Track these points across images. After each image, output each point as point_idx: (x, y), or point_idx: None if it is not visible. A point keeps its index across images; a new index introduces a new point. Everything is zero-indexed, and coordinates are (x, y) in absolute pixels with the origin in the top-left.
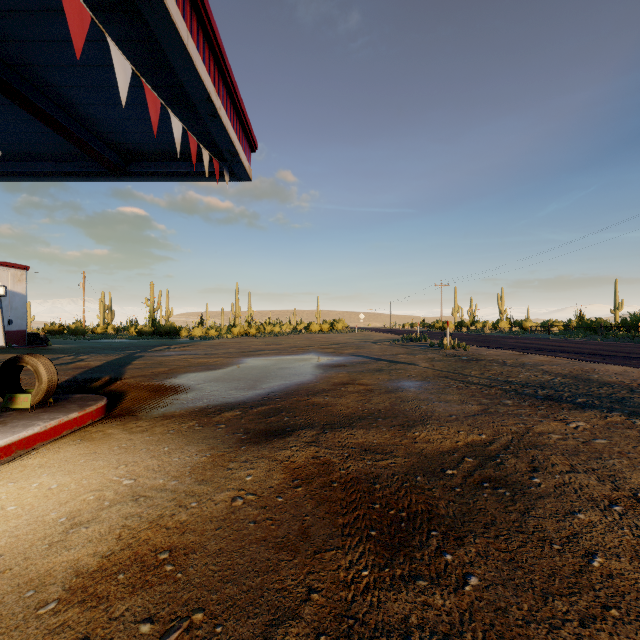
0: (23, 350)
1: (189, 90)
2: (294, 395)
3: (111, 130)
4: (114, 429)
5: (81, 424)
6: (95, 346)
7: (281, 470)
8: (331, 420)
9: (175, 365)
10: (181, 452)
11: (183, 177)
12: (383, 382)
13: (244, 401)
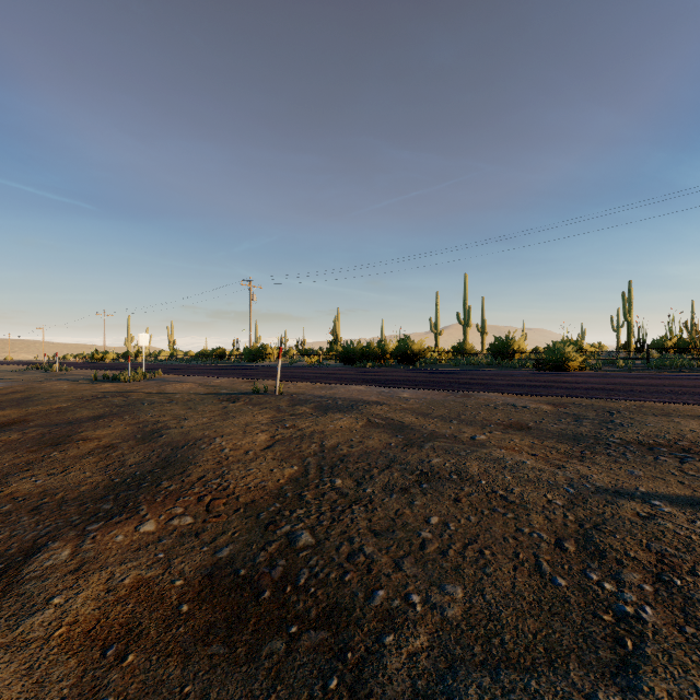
0: None
1: None
2: None
3: None
4: None
5: None
6: None
7: None
8: None
9: None
10: None
11: None
12: None
13: None
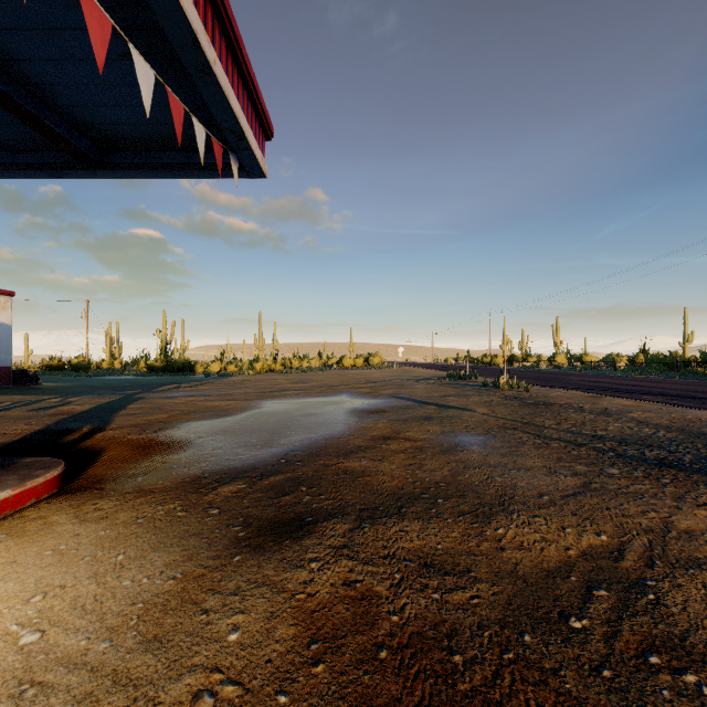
0: (5, 390)
1: (165, 26)
2: (320, 456)
3: (74, 103)
4: (61, 514)
5: (17, 506)
6: (93, 385)
7: (290, 616)
8: (370, 501)
9: (178, 410)
10: (139, 566)
11: (177, 171)
12: (435, 436)
13: (253, 465)
